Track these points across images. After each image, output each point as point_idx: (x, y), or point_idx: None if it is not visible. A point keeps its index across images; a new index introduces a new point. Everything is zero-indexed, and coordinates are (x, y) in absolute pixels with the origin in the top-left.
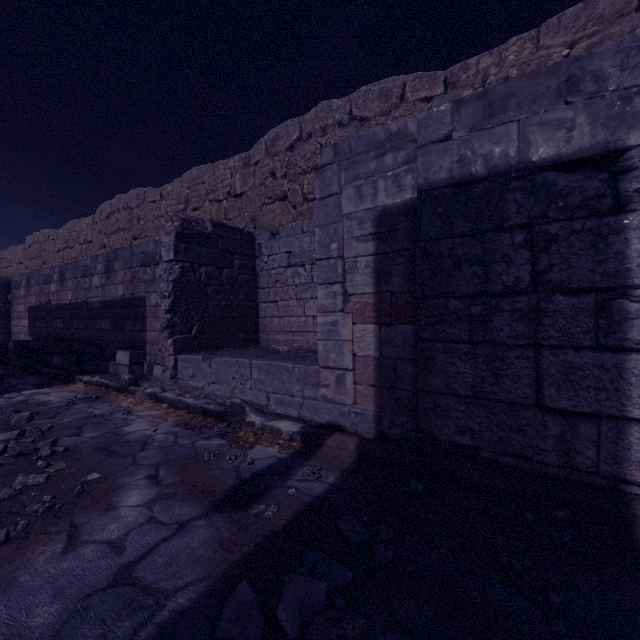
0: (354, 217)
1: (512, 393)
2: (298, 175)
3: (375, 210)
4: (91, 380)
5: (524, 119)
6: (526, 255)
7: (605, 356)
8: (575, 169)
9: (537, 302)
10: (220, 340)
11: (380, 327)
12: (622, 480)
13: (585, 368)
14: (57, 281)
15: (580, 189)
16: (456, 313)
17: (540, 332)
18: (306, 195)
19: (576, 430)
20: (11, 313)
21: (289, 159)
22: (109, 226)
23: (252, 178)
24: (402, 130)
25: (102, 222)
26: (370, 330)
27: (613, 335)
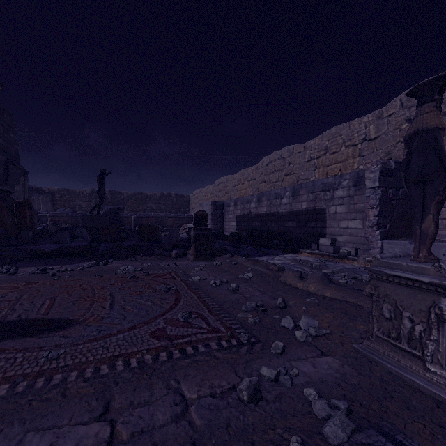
0: None
1: None
2: None
3: None
4: (313, 252)
5: None
6: None
7: None
8: None
9: None
10: (398, 233)
11: None
12: None
13: None
14: (255, 202)
15: None
16: None
17: None
18: None
19: None
20: (224, 219)
21: None
22: (268, 170)
23: (386, 126)
24: None
25: (263, 168)
26: None
27: None
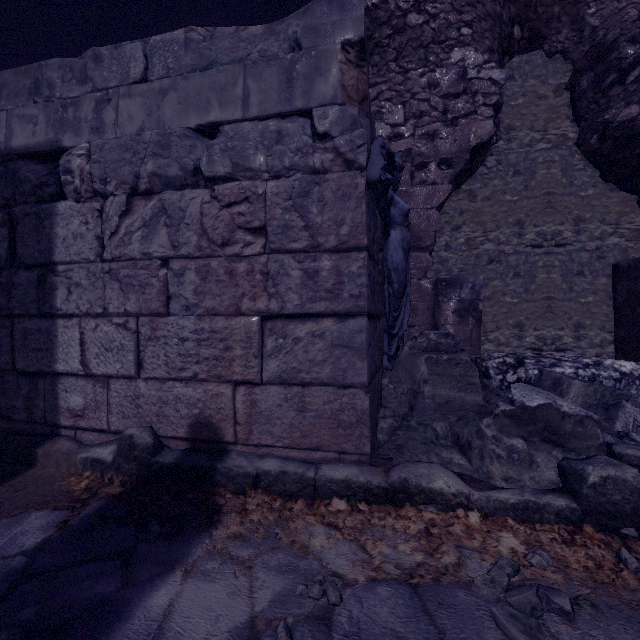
0: None
1: (2, 361)
2: None
3: None
4: None
5: (12, 109)
6: (9, 233)
7: (46, 322)
8: (49, 161)
9: (13, 276)
10: None
11: None
12: (58, 426)
13: (35, 333)
14: None
15: (33, 177)
16: None
17: (12, 303)
18: None
19: (40, 389)
20: None
21: None
22: None
23: None
24: None
25: None
26: None
27: (49, 304)
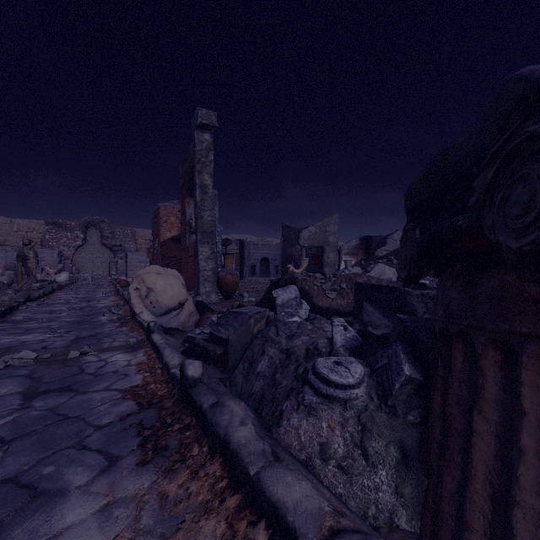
0: None
1: None
2: None
3: (1, 256)
4: None
5: None
6: None
7: None
8: None
9: None
10: None
11: (2, 269)
12: None
13: None
14: None
15: None
16: (12, 268)
17: None
18: None
19: None
20: None
21: None
22: None
23: None
24: (5, 249)
25: None
26: (0, 269)
27: None
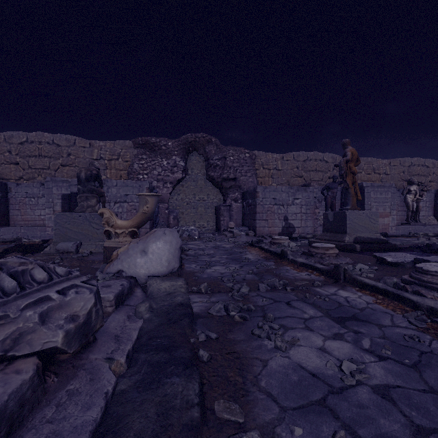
0: (56, 194)
1: None
2: (26, 156)
3: (62, 194)
4: None
5: None
6: None
7: None
8: None
9: None
10: None
11: None
12: None
13: None
14: None
15: None
16: None
17: None
18: (31, 166)
19: None
20: None
21: (20, 148)
22: None
23: None
24: (68, 180)
25: None
26: None
27: None
